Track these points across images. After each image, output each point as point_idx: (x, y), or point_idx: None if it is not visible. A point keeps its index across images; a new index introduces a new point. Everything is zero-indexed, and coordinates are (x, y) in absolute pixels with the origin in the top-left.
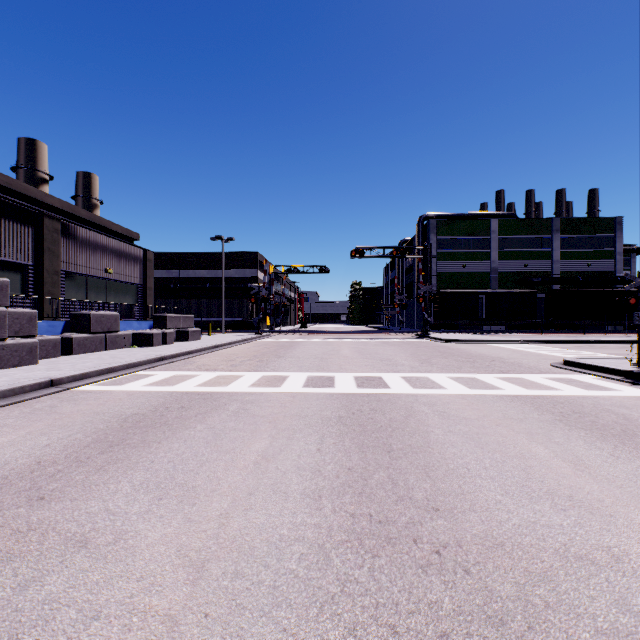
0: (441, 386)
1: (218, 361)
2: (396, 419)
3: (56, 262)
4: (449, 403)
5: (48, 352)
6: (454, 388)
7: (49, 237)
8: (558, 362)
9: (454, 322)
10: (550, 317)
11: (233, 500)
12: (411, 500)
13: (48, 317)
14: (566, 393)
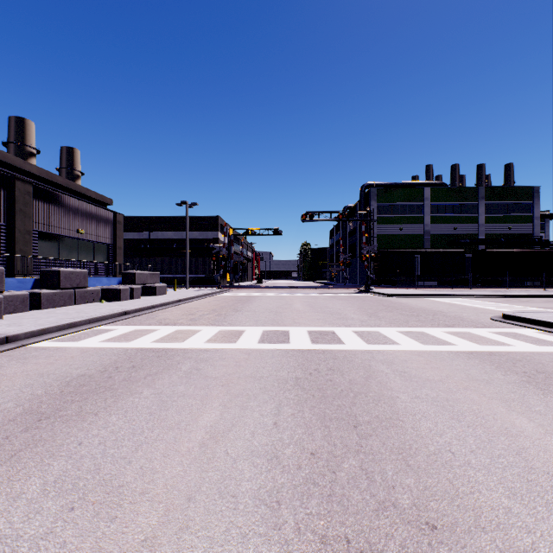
0: (394, 341)
1: (179, 315)
2: (356, 381)
3: (28, 222)
4: (407, 361)
5: (16, 307)
6: (407, 343)
7: (21, 199)
8: (497, 316)
9: (393, 278)
10: (477, 274)
11: (166, 510)
12: (396, 509)
13: (18, 274)
14: (519, 349)
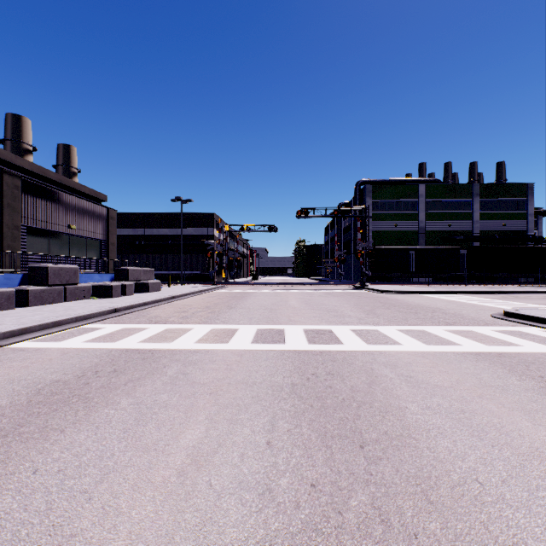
0: (395, 341)
1: (171, 312)
2: (358, 388)
3: (16, 217)
4: (411, 364)
5: (1, 304)
6: (409, 343)
7: (9, 193)
8: (498, 313)
9: (388, 275)
10: (471, 270)
11: None
12: None
13: (4, 270)
14: (529, 349)
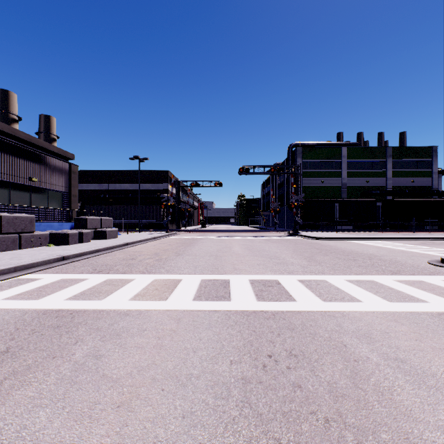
0: (351, 296)
1: (119, 260)
2: (341, 388)
3: None
4: (389, 334)
5: None
6: (369, 300)
7: None
8: (433, 260)
9: (316, 223)
10: (386, 219)
11: None
12: None
13: None
14: None
